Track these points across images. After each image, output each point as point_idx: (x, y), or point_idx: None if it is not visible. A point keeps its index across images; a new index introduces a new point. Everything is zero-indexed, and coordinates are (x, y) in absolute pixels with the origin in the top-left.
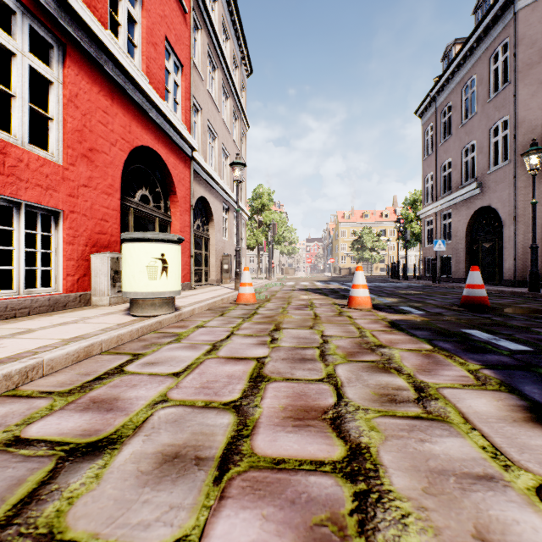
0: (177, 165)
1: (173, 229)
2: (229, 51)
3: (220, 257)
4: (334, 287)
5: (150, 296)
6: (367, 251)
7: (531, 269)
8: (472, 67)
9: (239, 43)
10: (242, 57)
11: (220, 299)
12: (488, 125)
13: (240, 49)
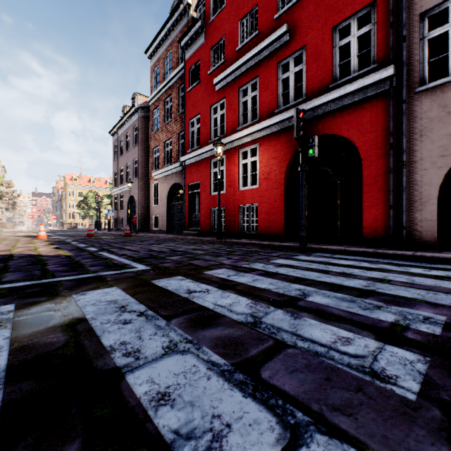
0: None
1: None
2: None
3: None
4: None
5: None
6: (91, 210)
7: (129, 225)
8: (129, 127)
9: None
10: None
11: None
12: (133, 159)
13: None
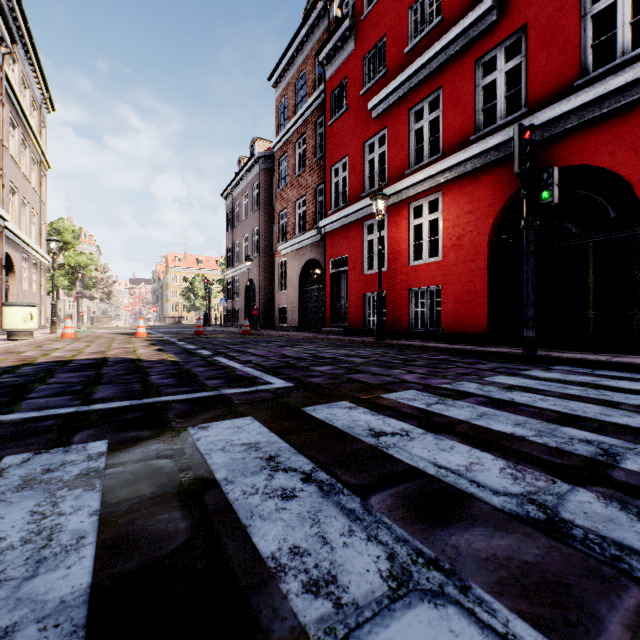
0: None
1: None
2: (28, 100)
3: None
4: None
5: (25, 330)
6: (199, 299)
7: (248, 319)
8: (247, 185)
9: (39, 87)
10: (43, 98)
11: (49, 336)
12: (252, 228)
13: (40, 91)
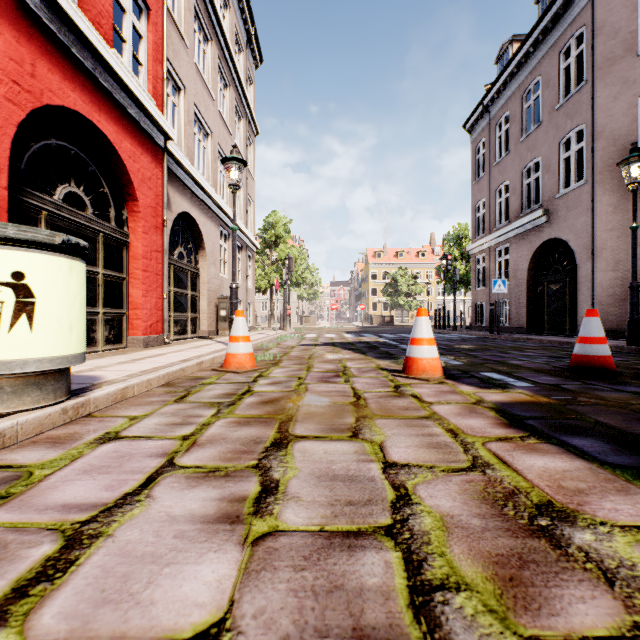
0: (138, 156)
1: (132, 253)
2: (229, 23)
3: (215, 299)
4: (370, 340)
5: None
6: (402, 296)
7: (631, 316)
8: (536, 66)
9: (243, 18)
10: (248, 37)
11: (195, 363)
12: (557, 137)
13: (245, 26)
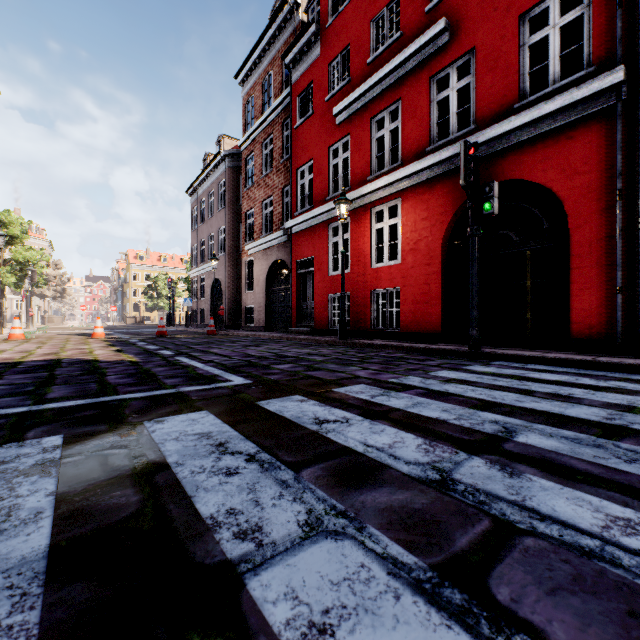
0: None
1: None
2: None
3: None
4: None
5: None
6: (162, 298)
7: (213, 319)
8: (213, 183)
9: None
10: None
11: None
12: (218, 227)
13: None
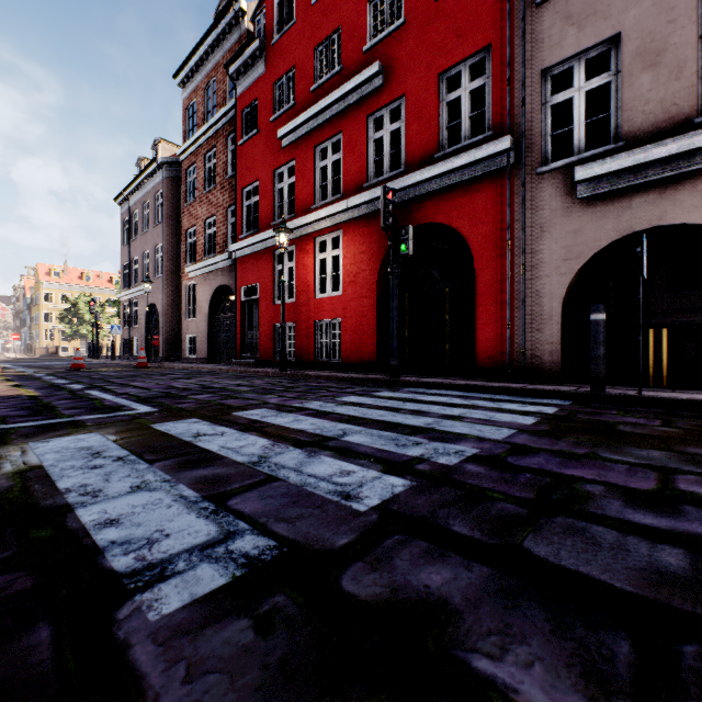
0: None
1: None
2: None
3: None
4: None
5: None
6: (85, 325)
7: (146, 350)
8: (148, 193)
9: None
10: None
11: None
12: (154, 244)
13: None
